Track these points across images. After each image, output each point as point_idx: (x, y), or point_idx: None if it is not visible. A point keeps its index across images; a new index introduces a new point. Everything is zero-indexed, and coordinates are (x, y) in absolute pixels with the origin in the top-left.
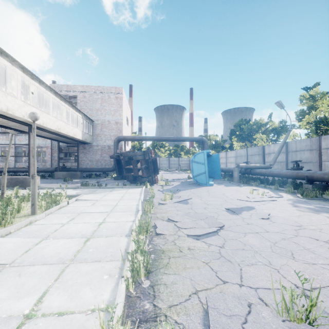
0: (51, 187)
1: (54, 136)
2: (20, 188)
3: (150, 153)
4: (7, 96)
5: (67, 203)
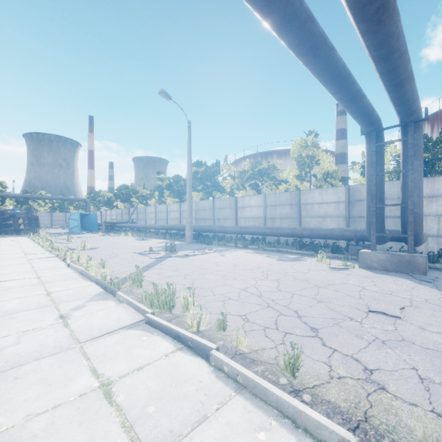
0: None
1: None
2: None
3: (32, 213)
4: None
5: None
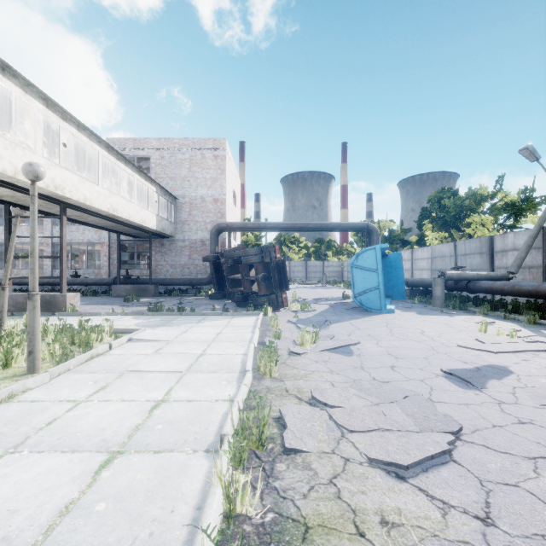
0: (96, 313)
1: (109, 225)
2: (46, 313)
3: (273, 251)
4: (15, 148)
5: (107, 347)
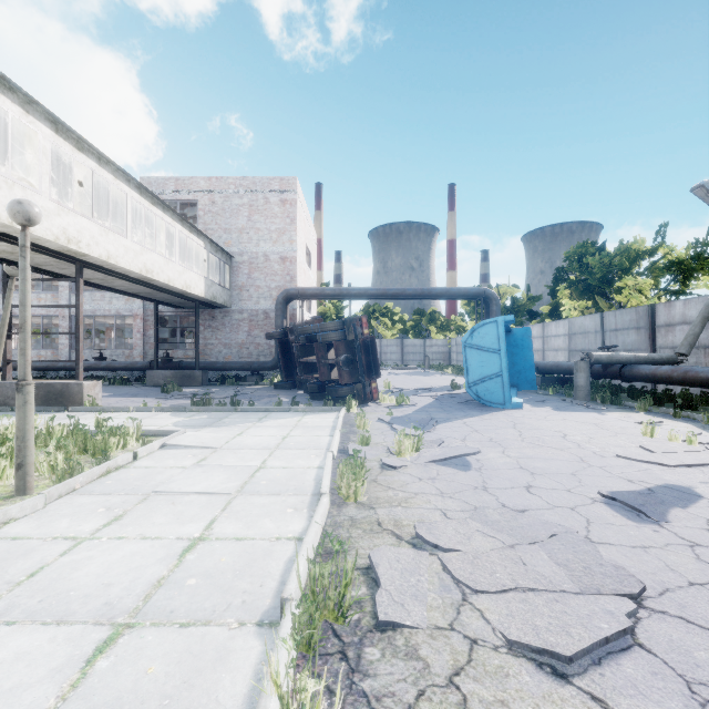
0: (123, 408)
1: (143, 291)
2: (56, 408)
3: (358, 325)
4: (12, 186)
5: (131, 456)
